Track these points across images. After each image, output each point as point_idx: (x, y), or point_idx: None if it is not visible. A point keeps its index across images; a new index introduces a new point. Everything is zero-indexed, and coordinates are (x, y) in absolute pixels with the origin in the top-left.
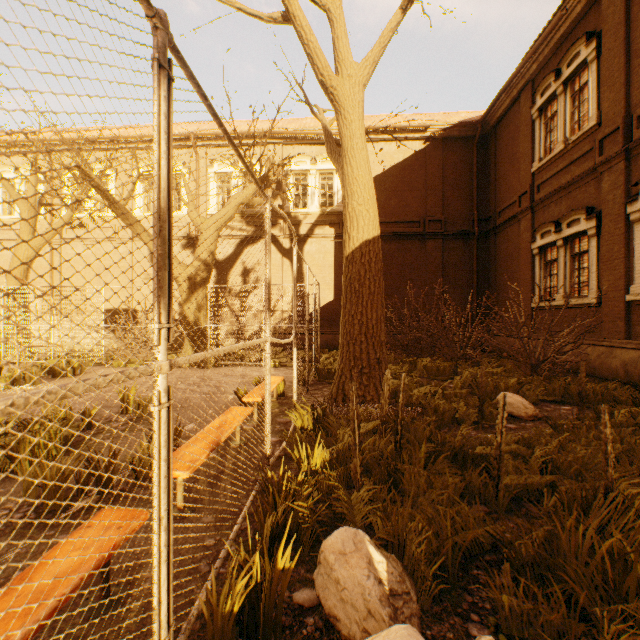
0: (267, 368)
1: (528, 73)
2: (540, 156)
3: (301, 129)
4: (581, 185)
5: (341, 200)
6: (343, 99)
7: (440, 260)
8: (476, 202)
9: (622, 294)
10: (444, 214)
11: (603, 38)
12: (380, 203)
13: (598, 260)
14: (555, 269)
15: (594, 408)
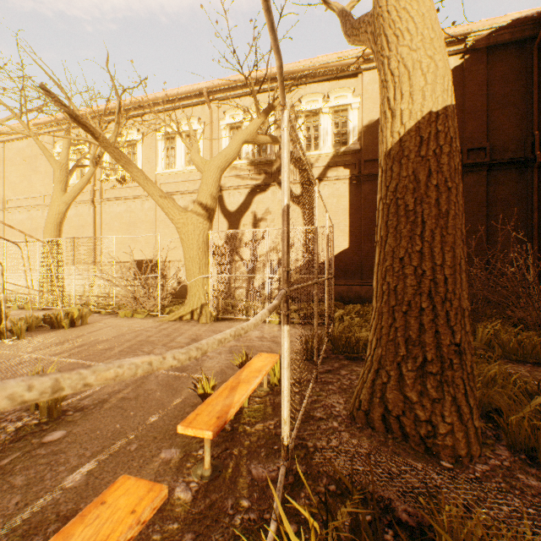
0: None
1: None
2: None
3: (312, 65)
4: None
5: (357, 137)
6: None
7: (483, 196)
8: (536, 120)
9: None
10: (489, 140)
11: None
12: None
13: None
14: None
15: None
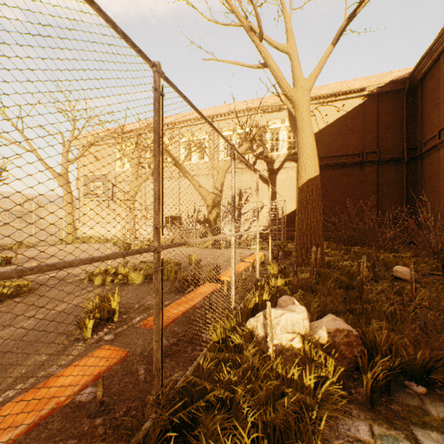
0: (257, 242)
1: None
2: None
3: (275, 103)
4: None
5: None
6: (297, 100)
7: (375, 180)
8: (405, 136)
9: None
10: (378, 147)
11: None
12: (329, 144)
13: None
14: None
15: None
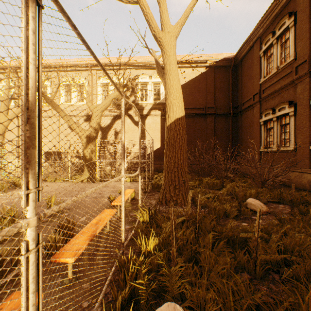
0: (122, 192)
1: (258, 33)
2: (264, 75)
3: (144, 61)
4: (286, 90)
5: (164, 97)
6: (165, 44)
7: (213, 127)
8: (231, 98)
9: (308, 145)
10: (215, 104)
11: (297, 15)
12: (183, 98)
13: (295, 128)
14: (272, 132)
15: (298, 207)
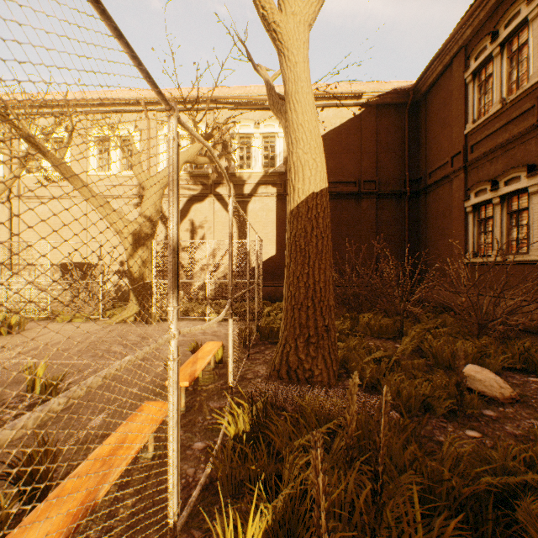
0: (171, 383)
1: (462, 39)
2: (474, 118)
3: (245, 95)
4: (520, 143)
5: (282, 161)
6: (287, 38)
7: (374, 218)
8: (407, 164)
9: None
10: (378, 175)
11: None
12: None
13: None
14: (490, 226)
15: None
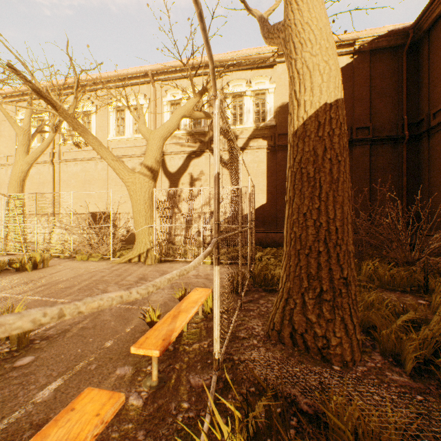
0: None
1: None
2: None
3: (238, 56)
4: None
5: (273, 115)
6: None
7: (367, 164)
8: (405, 107)
9: None
10: (371, 121)
11: None
12: None
13: None
14: None
15: None
